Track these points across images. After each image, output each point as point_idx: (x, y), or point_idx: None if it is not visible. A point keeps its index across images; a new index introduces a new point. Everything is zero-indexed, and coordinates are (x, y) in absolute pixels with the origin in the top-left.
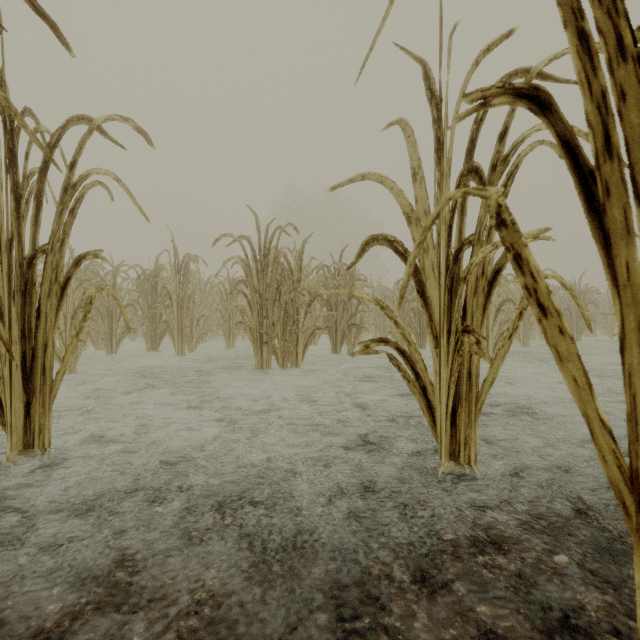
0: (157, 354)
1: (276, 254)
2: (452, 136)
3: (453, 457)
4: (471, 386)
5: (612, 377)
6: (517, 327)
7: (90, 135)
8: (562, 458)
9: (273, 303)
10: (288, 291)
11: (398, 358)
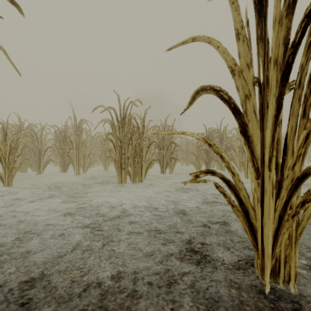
0: (66, 174)
1: (129, 117)
2: None
3: (273, 272)
4: None
5: None
6: None
7: None
8: None
9: (128, 145)
10: (136, 139)
11: None
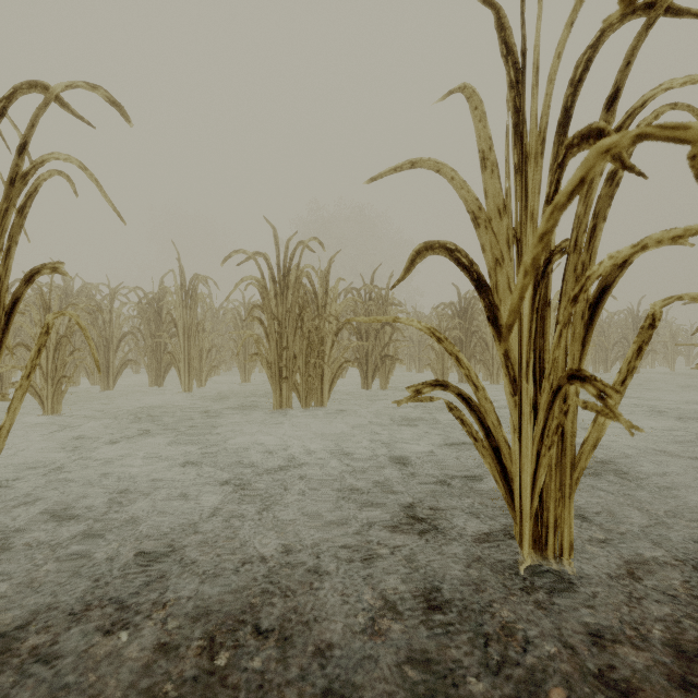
0: (161, 390)
1: (298, 274)
2: (549, 94)
3: (538, 545)
4: (564, 448)
5: (693, 419)
6: (634, 368)
7: (46, 108)
8: (678, 540)
9: (294, 331)
10: (312, 317)
11: (438, 394)
